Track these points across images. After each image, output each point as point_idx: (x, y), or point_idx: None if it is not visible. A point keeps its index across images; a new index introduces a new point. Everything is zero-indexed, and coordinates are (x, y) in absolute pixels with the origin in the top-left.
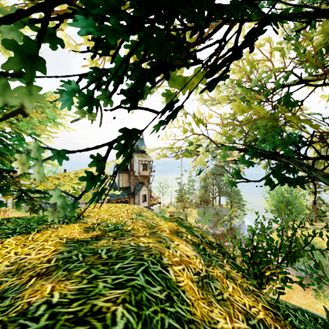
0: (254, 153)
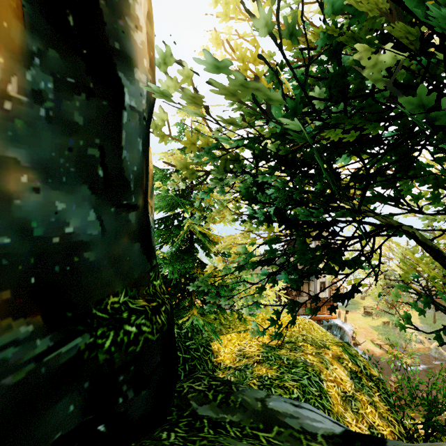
0: (428, 303)
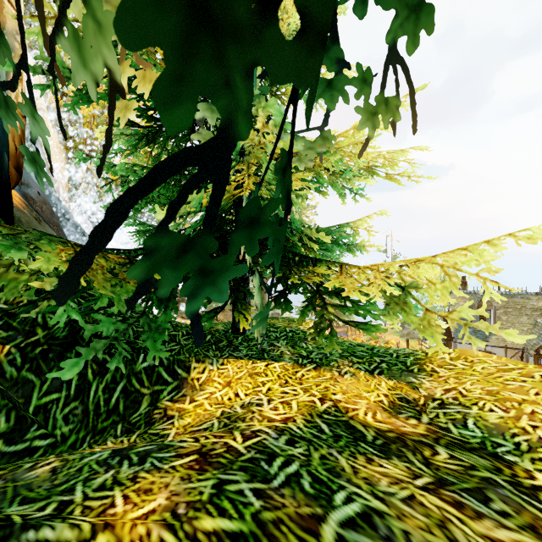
0: None
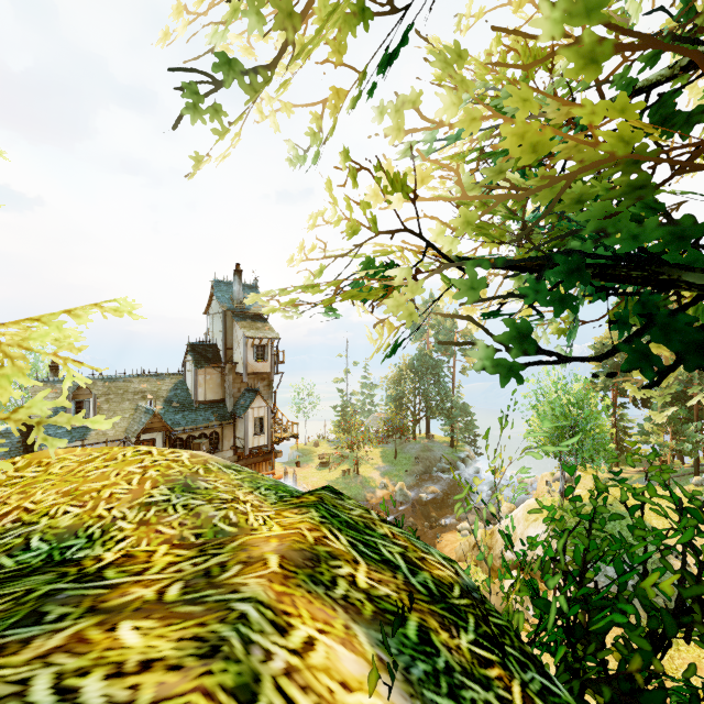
0: (577, 269)
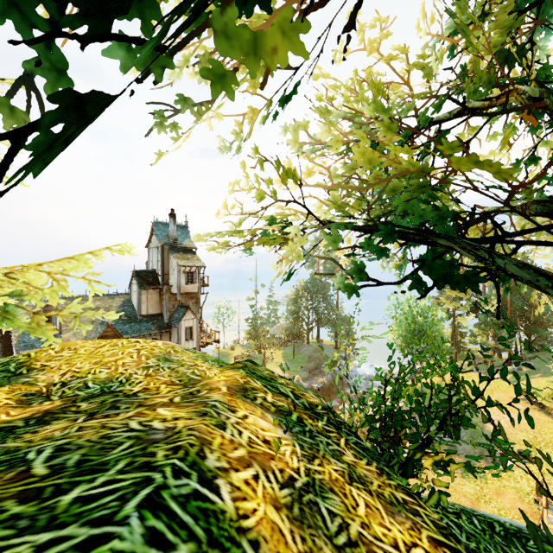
0: (389, 234)
